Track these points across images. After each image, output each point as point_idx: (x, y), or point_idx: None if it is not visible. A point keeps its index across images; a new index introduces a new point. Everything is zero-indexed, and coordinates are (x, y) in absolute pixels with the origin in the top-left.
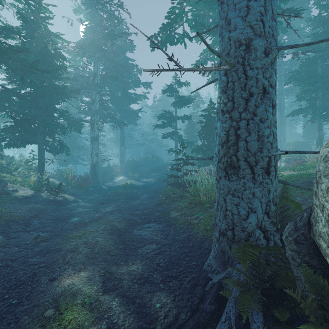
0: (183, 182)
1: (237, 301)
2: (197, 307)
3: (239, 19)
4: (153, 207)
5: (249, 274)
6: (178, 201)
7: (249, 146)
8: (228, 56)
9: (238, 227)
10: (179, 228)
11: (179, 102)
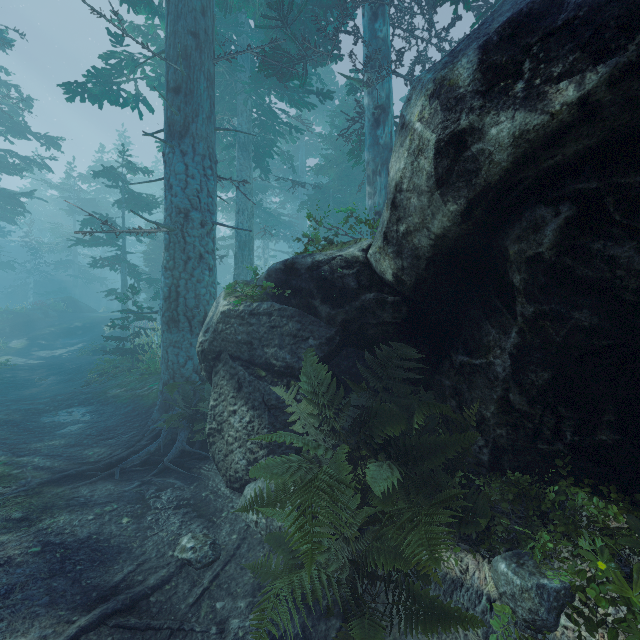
0: (133, 348)
1: (171, 431)
2: (133, 445)
3: (180, 189)
4: (76, 391)
5: (184, 411)
6: (123, 376)
7: (187, 302)
8: (171, 217)
9: (178, 374)
10: (121, 404)
11: (130, 202)
